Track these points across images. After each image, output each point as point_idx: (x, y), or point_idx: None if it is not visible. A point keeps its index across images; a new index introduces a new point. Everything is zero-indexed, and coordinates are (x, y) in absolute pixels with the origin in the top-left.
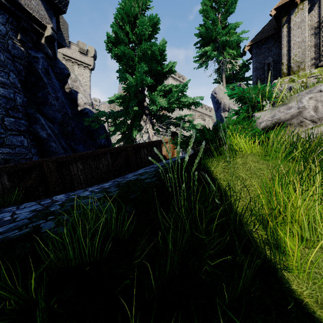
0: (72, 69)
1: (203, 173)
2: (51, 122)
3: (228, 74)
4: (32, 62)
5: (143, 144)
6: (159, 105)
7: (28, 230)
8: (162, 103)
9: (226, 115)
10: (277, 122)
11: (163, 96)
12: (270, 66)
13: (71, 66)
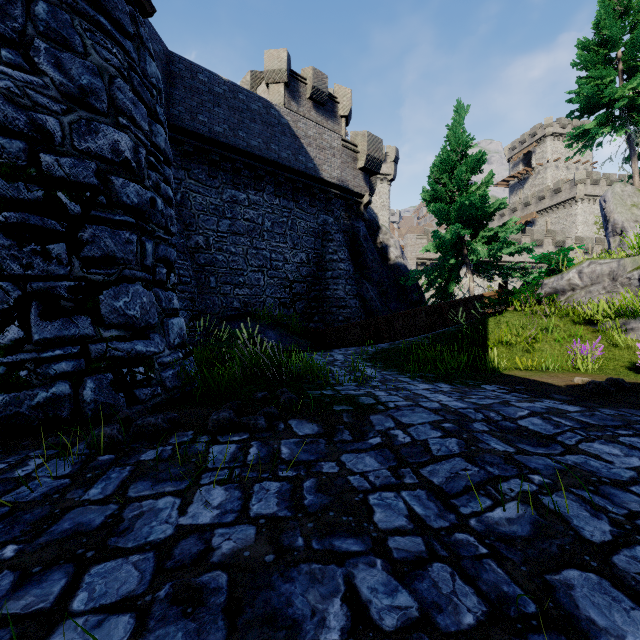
0: None
1: (483, 325)
2: (371, 284)
3: None
4: (355, 231)
5: (458, 301)
6: (479, 255)
7: (393, 346)
8: (482, 254)
9: (616, 242)
10: (555, 288)
11: (488, 239)
12: None
13: None
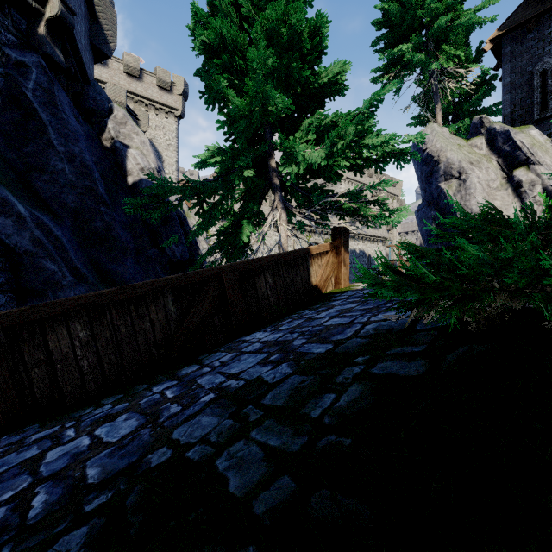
0: (144, 117)
1: None
2: (52, 212)
3: (444, 104)
4: (14, 75)
5: (262, 261)
6: (303, 163)
7: None
8: (311, 156)
9: (453, 188)
10: None
11: (312, 143)
12: (548, 77)
13: (143, 111)
